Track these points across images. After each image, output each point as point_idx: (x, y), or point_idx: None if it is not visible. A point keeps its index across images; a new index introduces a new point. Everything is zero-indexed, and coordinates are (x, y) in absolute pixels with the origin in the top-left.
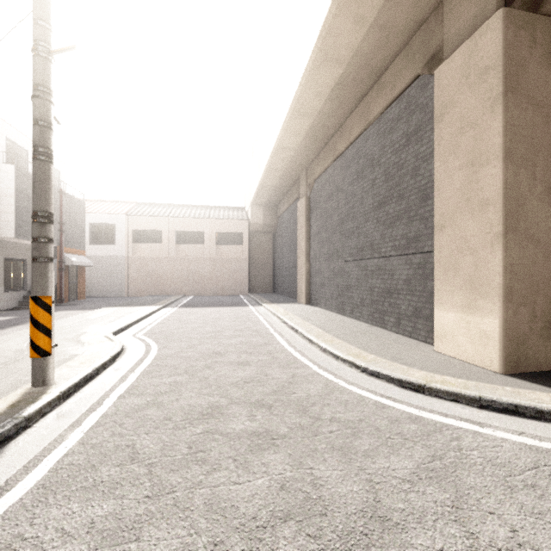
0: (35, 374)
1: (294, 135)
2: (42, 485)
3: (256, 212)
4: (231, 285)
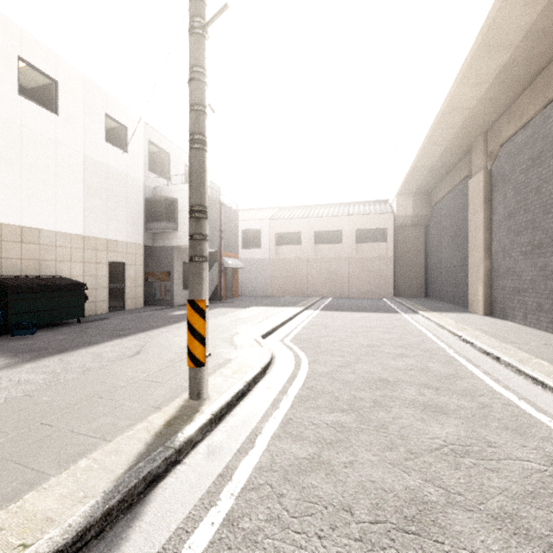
0: (191, 385)
1: (473, 86)
2: None
3: (404, 202)
4: (372, 287)
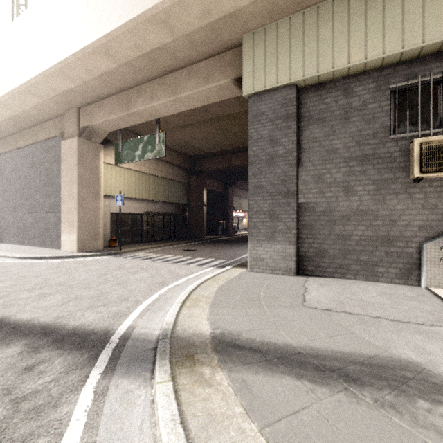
0: None
1: None
2: None
3: None
4: None
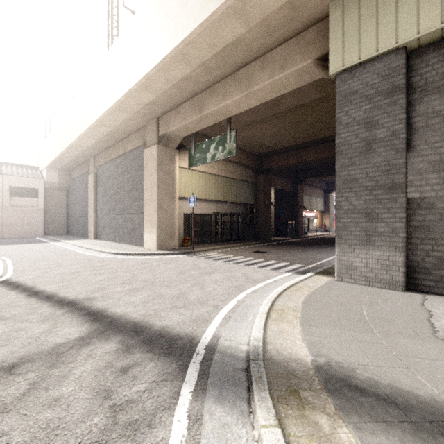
0: None
1: (85, 142)
2: (15, 273)
3: (52, 173)
4: (26, 229)
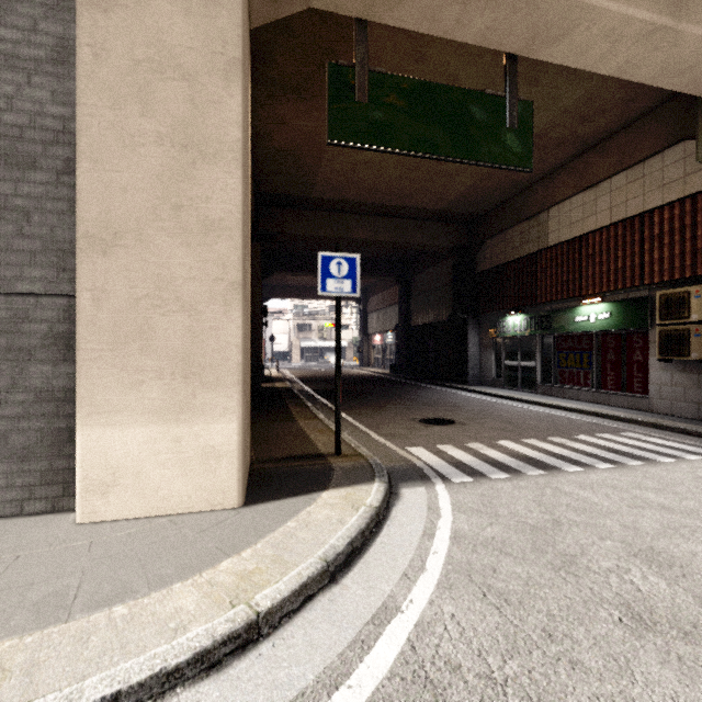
0: None
1: None
2: None
3: None
4: None
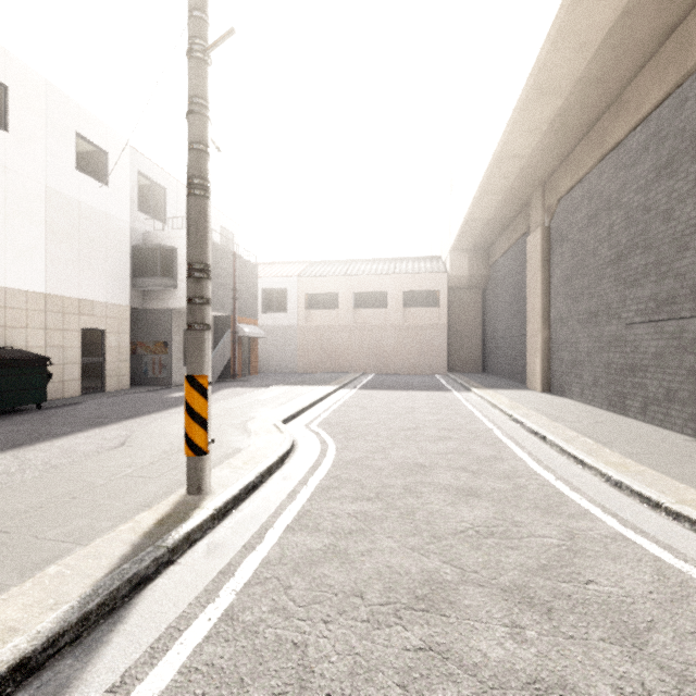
0: (190, 478)
1: (527, 132)
2: None
3: (458, 260)
4: (422, 361)
